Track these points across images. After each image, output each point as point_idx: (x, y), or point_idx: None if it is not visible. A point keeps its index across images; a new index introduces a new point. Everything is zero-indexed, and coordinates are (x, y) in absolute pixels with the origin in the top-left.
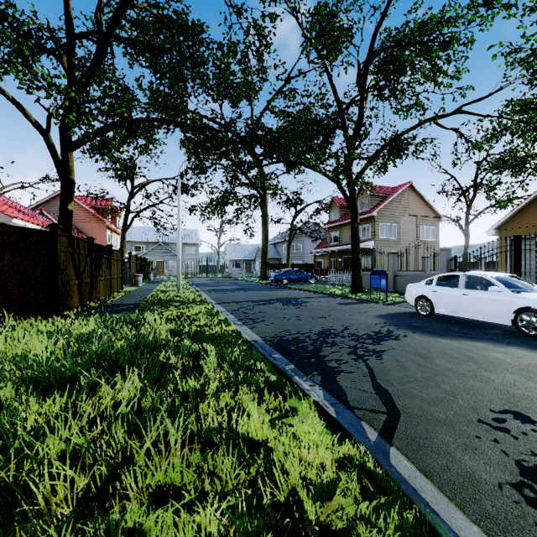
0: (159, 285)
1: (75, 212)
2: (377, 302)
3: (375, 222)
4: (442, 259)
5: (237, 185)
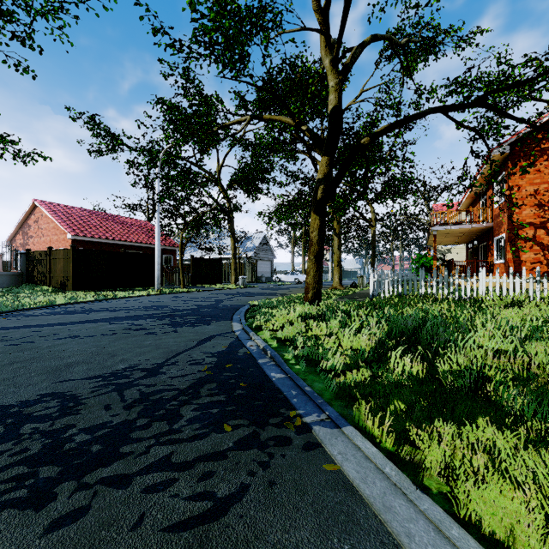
0: None
1: None
2: None
3: None
4: None
5: None
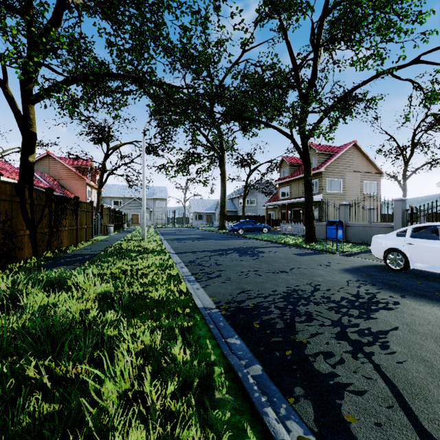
0: (129, 234)
1: (60, 171)
2: (334, 252)
3: (323, 178)
4: (397, 210)
5: (197, 144)
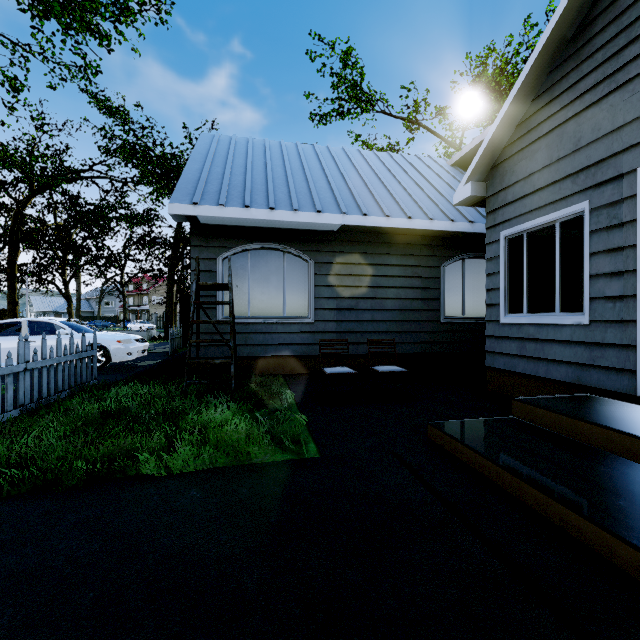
0: None
1: None
2: (126, 330)
3: (150, 296)
4: (155, 316)
5: None
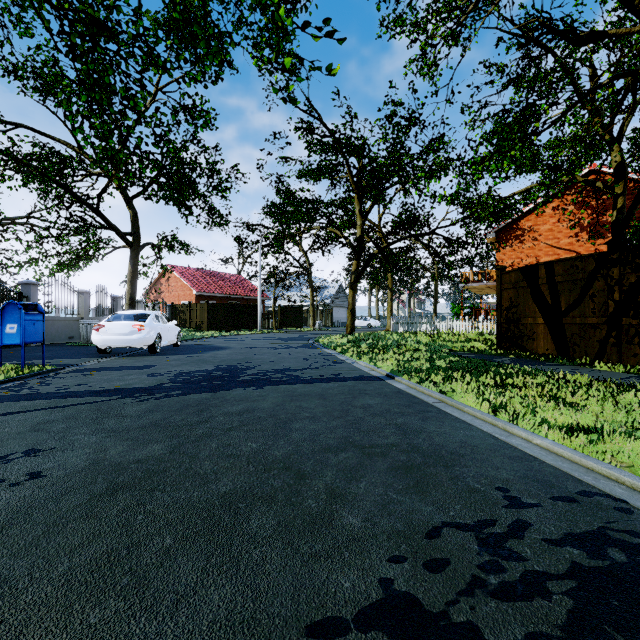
0: None
1: None
2: (60, 368)
3: None
4: None
5: None
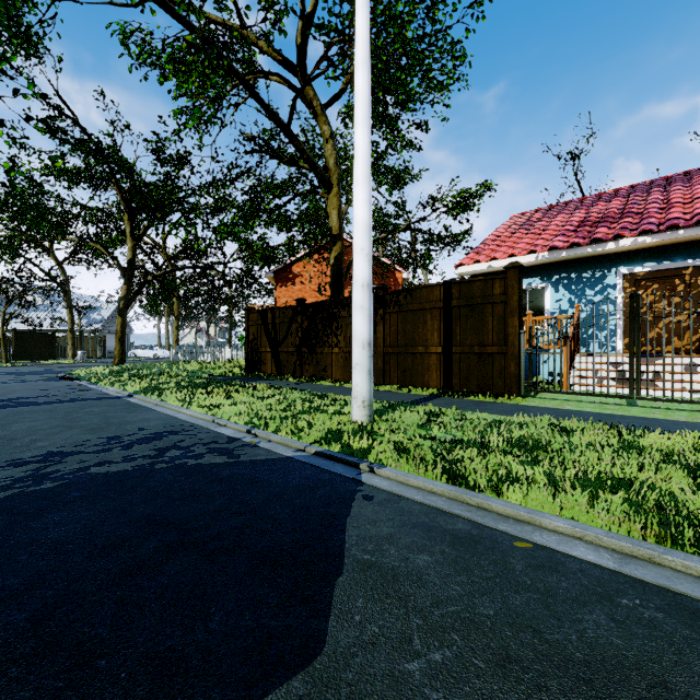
0: None
1: None
2: None
3: None
4: None
5: None
